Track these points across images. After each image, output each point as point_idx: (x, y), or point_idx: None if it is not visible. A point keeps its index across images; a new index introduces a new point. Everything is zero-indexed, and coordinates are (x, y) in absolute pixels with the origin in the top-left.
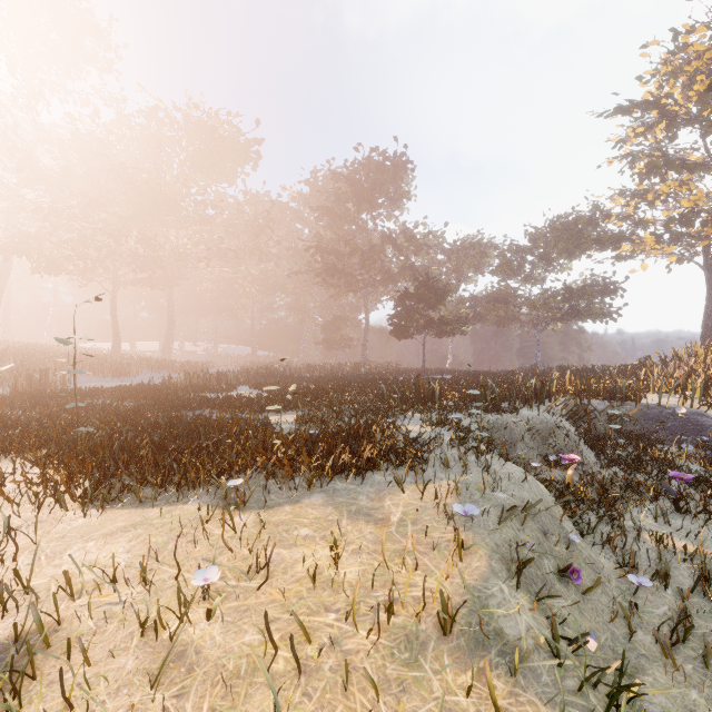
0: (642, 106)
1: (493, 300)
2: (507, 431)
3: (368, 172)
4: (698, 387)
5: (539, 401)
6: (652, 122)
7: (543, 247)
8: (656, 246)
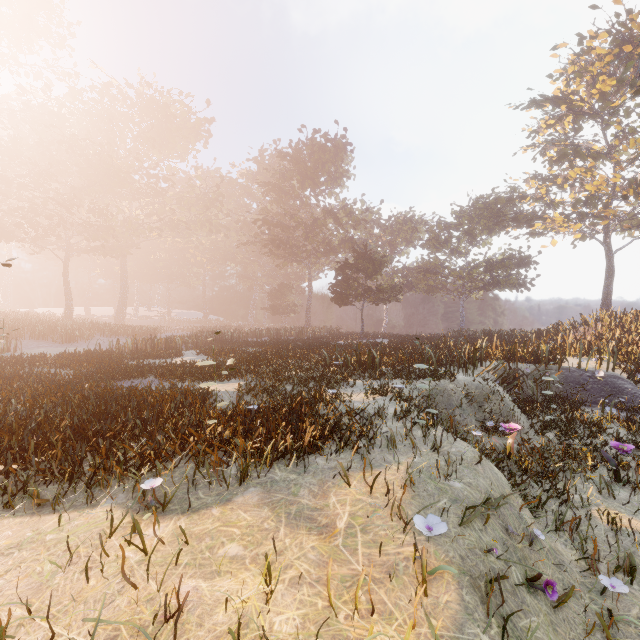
0: (552, 101)
1: (423, 271)
2: (446, 397)
3: (311, 152)
4: (613, 352)
5: (473, 366)
6: (561, 116)
7: (467, 224)
8: (564, 224)
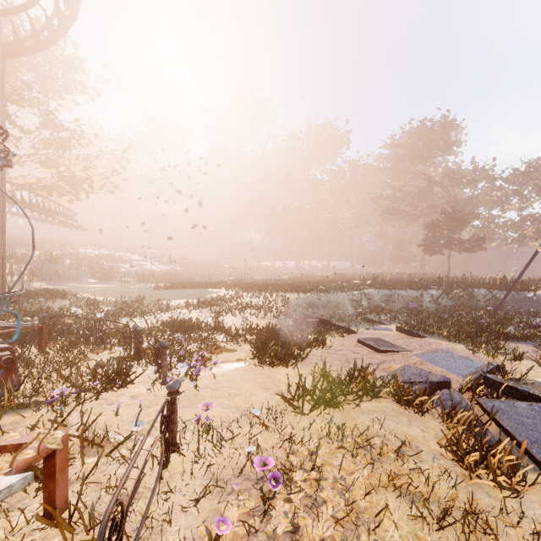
0: None
1: None
2: (394, 296)
3: (418, 137)
4: None
5: (424, 285)
6: None
7: None
8: None
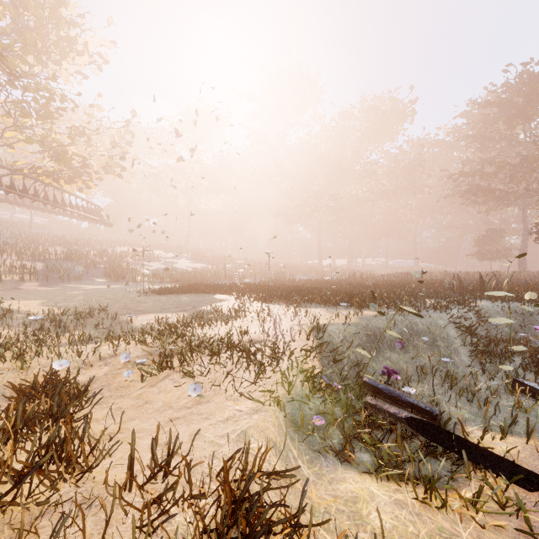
0: None
1: None
2: (538, 316)
3: (520, 88)
4: None
5: None
6: None
7: None
8: None
